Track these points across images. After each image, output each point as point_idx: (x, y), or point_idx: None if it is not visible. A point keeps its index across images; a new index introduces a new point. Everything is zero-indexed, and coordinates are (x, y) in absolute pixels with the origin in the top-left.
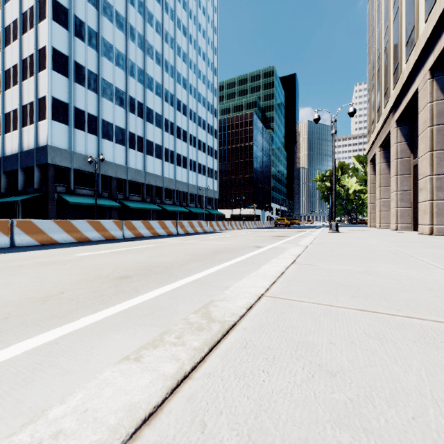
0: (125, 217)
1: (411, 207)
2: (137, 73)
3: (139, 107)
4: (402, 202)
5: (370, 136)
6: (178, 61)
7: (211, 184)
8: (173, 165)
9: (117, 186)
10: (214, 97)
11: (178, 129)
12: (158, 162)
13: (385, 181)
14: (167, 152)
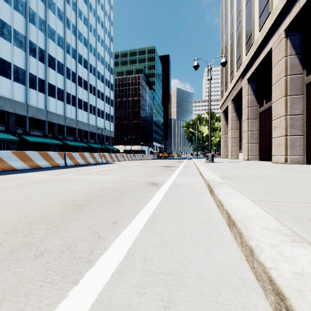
0: (25, 150)
1: (257, 143)
2: (38, 22)
3: (41, 53)
4: (252, 140)
5: (223, 94)
6: (79, 22)
7: (108, 126)
8: (75, 107)
9: (16, 121)
10: (110, 58)
11: (79, 78)
12: (60, 104)
13: (235, 125)
14: (69, 96)
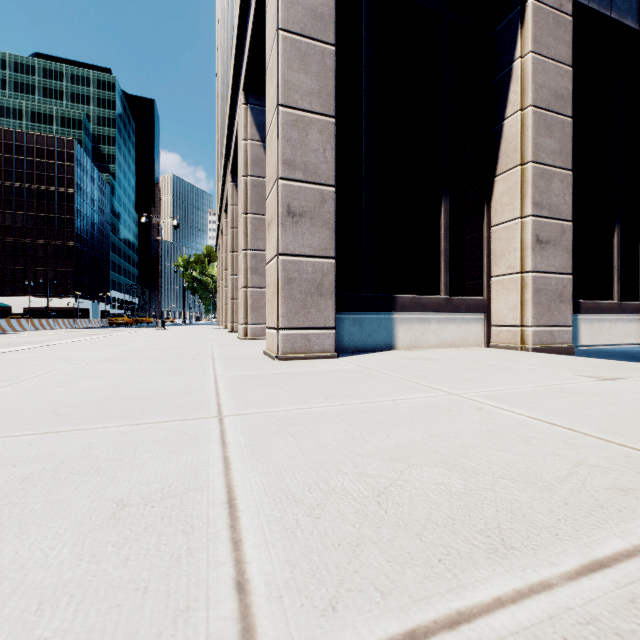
0: None
1: None
2: None
3: None
4: None
5: None
6: None
7: None
8: None
9: None
10: None
11: None
12: None
13: None
14: None
